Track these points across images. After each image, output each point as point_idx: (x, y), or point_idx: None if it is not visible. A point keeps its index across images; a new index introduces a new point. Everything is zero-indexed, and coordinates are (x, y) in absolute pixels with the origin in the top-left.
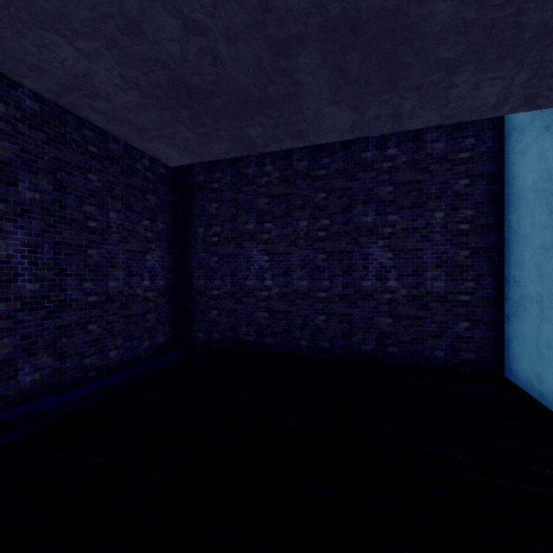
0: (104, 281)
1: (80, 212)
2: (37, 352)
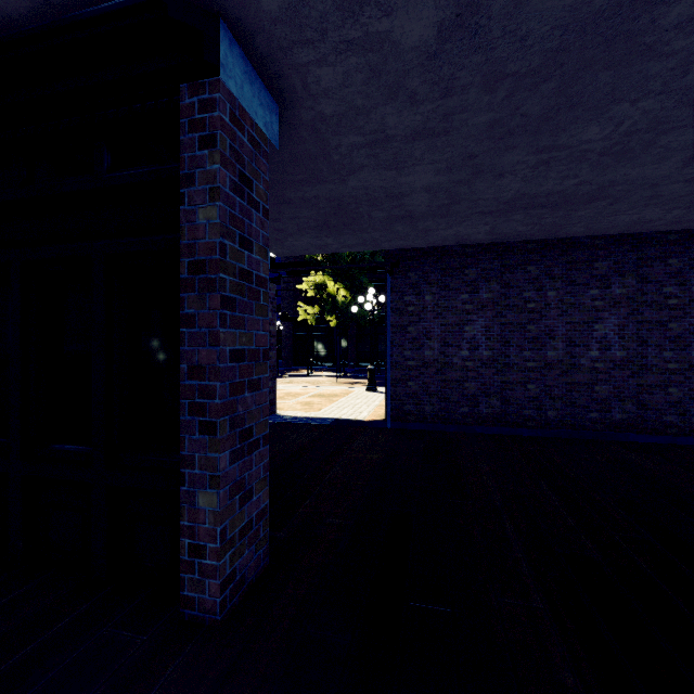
0: (686, 351)
1: (660, 294)
2: (624, 399)
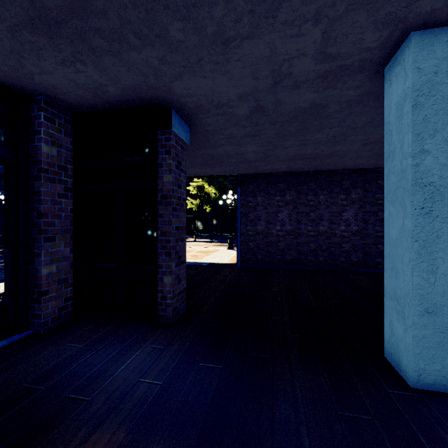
0: None
1: (374, 198)
2: (357, 251)
